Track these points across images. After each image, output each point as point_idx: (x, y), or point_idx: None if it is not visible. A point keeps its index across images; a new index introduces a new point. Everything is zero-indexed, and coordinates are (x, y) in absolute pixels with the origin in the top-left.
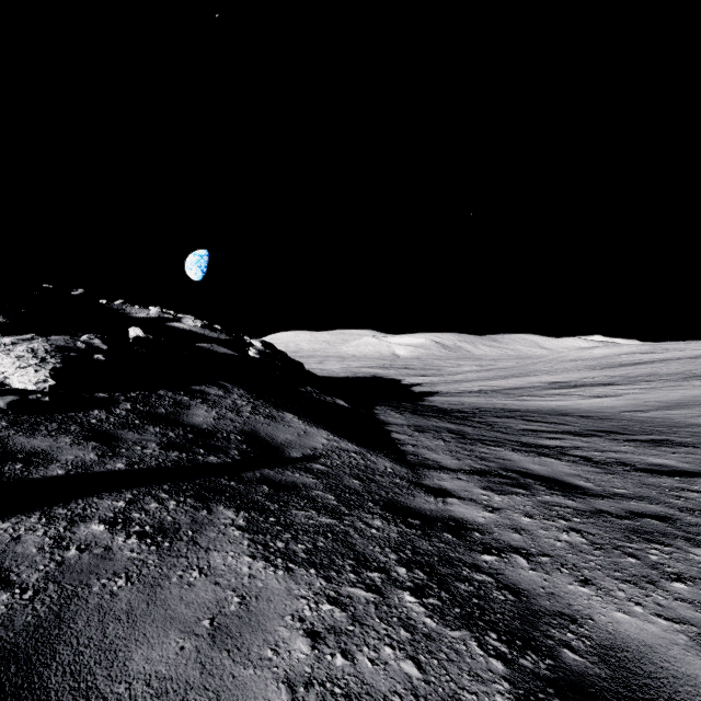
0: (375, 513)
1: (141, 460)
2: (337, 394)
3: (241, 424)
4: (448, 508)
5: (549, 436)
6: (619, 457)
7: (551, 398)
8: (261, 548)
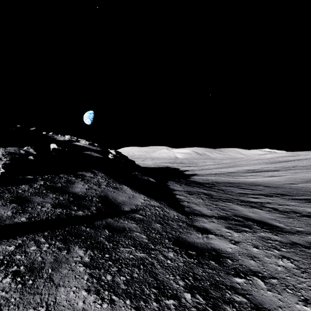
0: (169, 247)
1: (38, 215)
2: (150, 175)
3: (100, 192)
4: (210, 242)
5: (253, 196)
6: (291, 208)
7: (249, 177)
8: (95, 281)
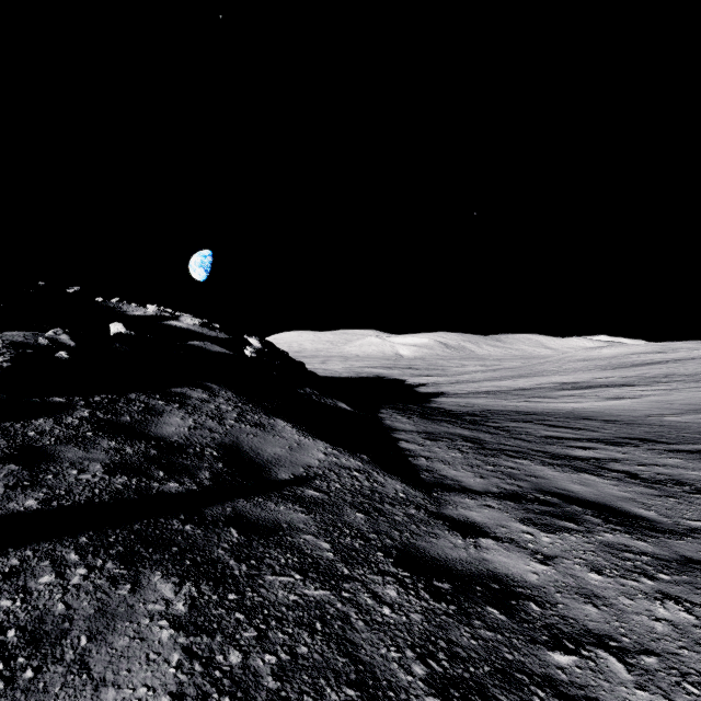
0: (386, 572)
1: (68, 492)
2: (339, 396)
3: (221, 435)
4: (484, 557)
5: (578, 445)
6: (670, 473)
7: (565, 399)
8: (199, 670)
